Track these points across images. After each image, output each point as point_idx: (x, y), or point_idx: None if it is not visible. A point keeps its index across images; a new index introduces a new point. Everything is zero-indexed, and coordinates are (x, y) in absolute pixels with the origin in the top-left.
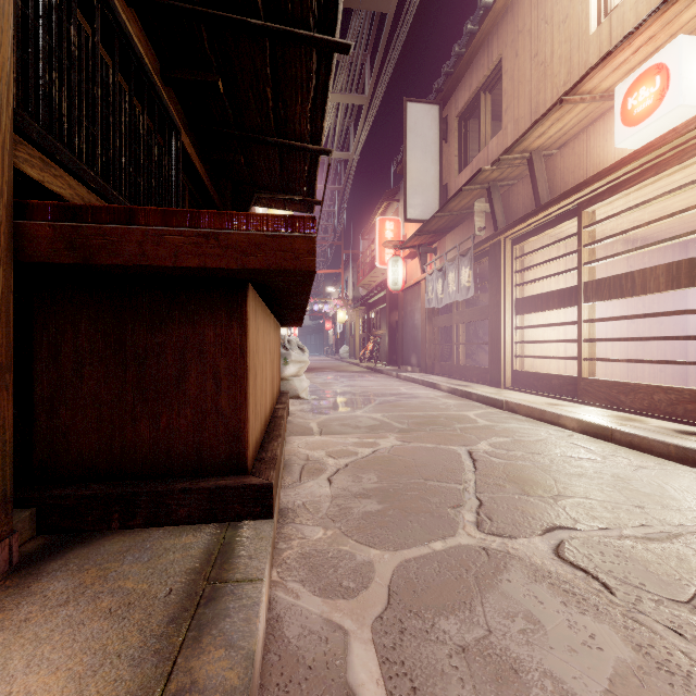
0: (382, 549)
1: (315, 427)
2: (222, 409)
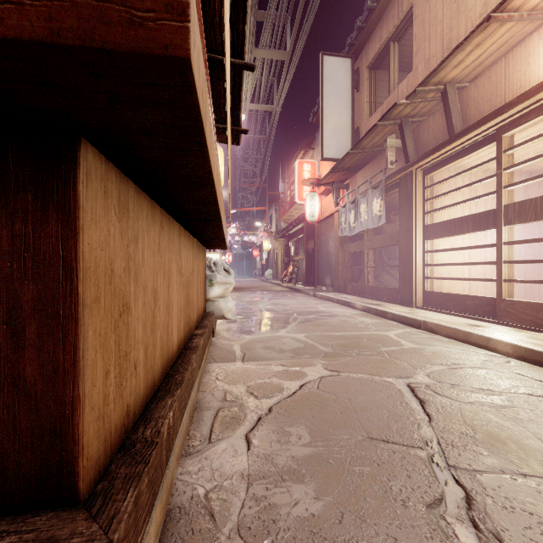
0: None
1: (238, 351)
2: (26, 381)
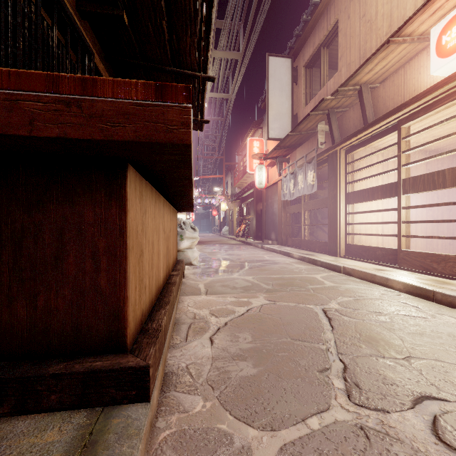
0: (259, 429)
1: (203, 288)
2: (101, 288)
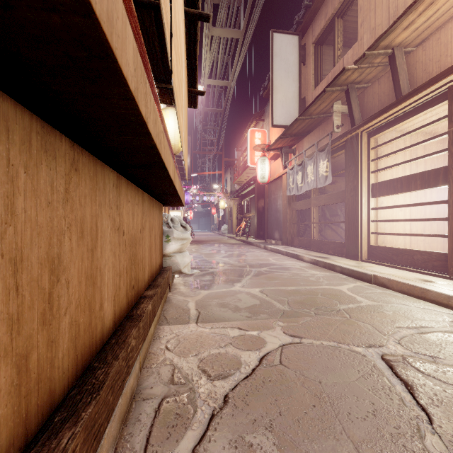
0: None
1: (193, 309)
2: None
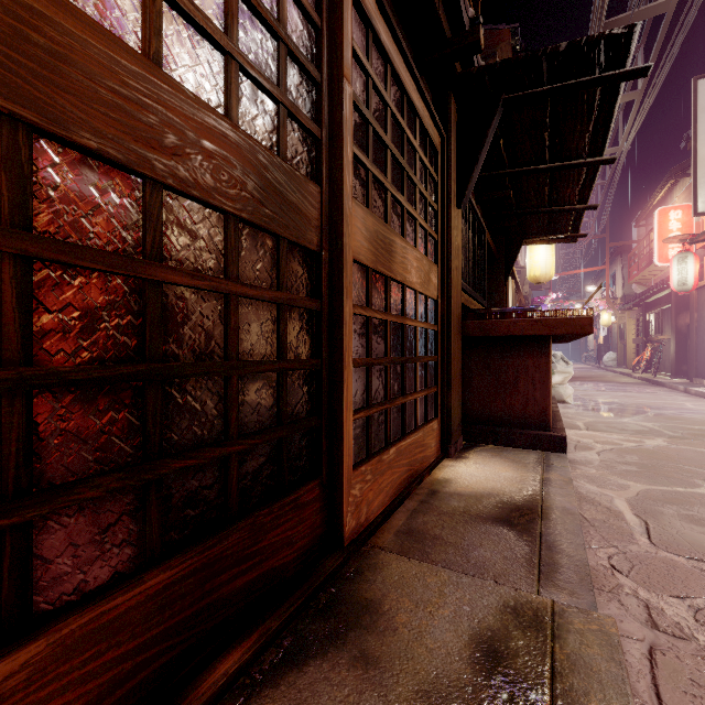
0: (636, 483)
1: (582, 425)
2: (536, 398)
